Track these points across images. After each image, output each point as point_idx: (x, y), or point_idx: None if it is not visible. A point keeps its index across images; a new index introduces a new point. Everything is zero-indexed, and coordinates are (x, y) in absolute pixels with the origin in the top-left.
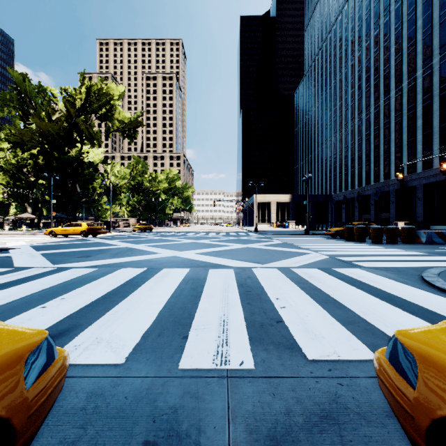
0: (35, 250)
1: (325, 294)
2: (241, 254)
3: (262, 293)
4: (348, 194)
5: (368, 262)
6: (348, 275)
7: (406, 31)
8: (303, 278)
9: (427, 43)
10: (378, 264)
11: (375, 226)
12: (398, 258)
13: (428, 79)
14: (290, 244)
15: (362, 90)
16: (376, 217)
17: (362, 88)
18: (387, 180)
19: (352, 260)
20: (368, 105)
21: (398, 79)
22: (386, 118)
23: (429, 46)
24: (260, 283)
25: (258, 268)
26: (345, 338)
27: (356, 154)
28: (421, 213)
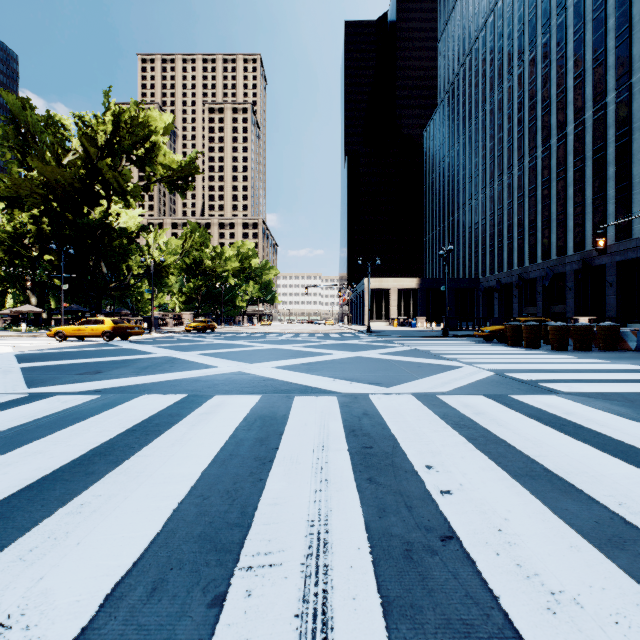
0: (18, 361)
1: (520, 454)
2: (349, 367)
3: (395, 450)
4: (504, 278)
5: (565, 383)
6: (545, 410)
7: (591, 36)
8: (465, 416)
9: (623, 52)
10: (584, 387)
11: (556, 324)
12: (612, 376)
13: (625, 105)
14: (425, 351)
15: (523, 124)
16: (545, 310)
17: (523, 121)
18: (561, 257)
19: (536, 379)
20: (534, 146)
21: (579, 106)
22: (560, 164)
23: (626, 56)
24: (388, 428)
25: (381, 395)
26: (636, 606)
27: (515, 218)
28: (613, 305)
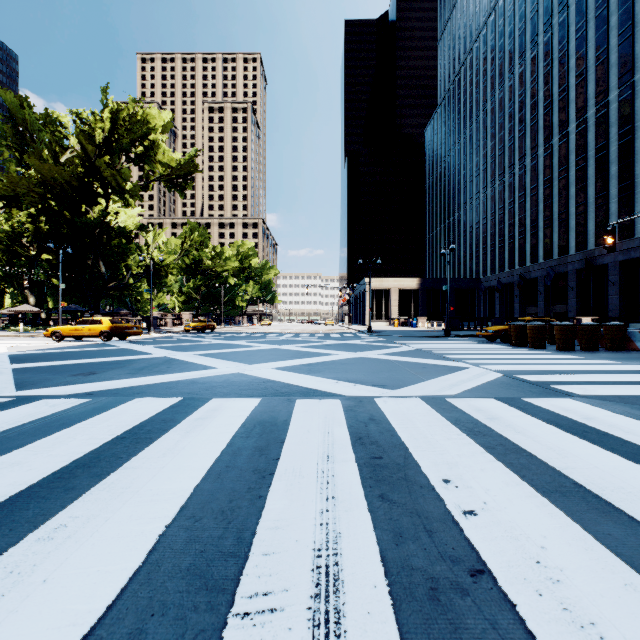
0: (11, 362)
1: (544, 466)
2: (351, 369)
3: (407, 461)
4: (505, 277)
5: (578, 385)
6: (563, 414)
7: (593, 34)
8: (478, 421)
9: (626, 50)
10: (599, 389)
11: (562, 324)
12: (626, 378)
13: (628, 103)
14: (428, 351)
15: (525, 123)
16: (547, 310)
17: (525, 120)
18: (563, 256)
19: (547, 381)
20: (535, 145)
21: (581, 105)
22: (562, 163)
23: (629, 54)
24: (397, 435)
25: (387, 398)
26: None
27: (516, 218)
28: (616, 305)
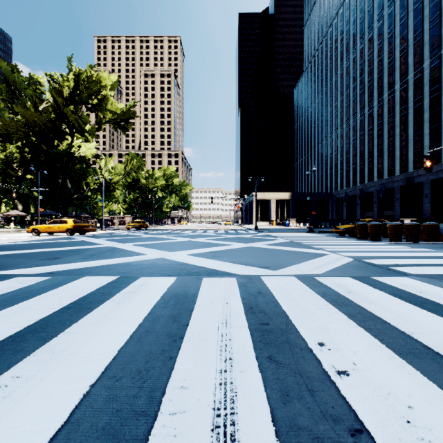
0: None
1: (397, 331)
2: (243, 255)
3: (288, 327)
4: (350, 191)
5: (410, 267)
6: (403, 289)
7: (412, 21)
8: (340, 294)
9: (435, 32)
10: (426, 270)
11: (393, 223)
12: None
13: (437, 69)
14: (298, 243)
15: (364, 84)
16: (379, 214)
17: (364, 82)
18: (391, 177)
19: (386, 264)
20: (371, 99)
21: (404, 71)
22: (390, 112)
23: (437, 35)
24: (279, 306)
25: (270, 277)
26: None
27: (358, 150)
28: (428, 210)
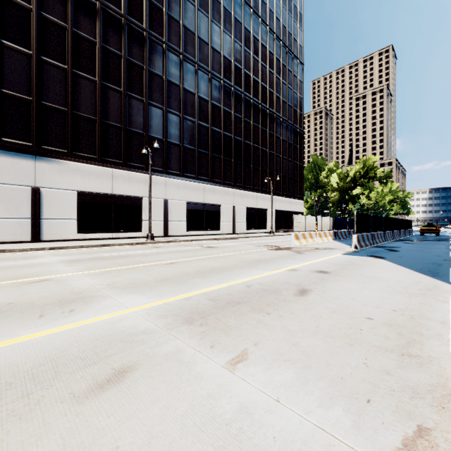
0: None
1: None
2: None
3: None
4: None
5: None
6: None
7: None
8: None
9: None
10: None
11: None
12: None
13: None
14: None
15: None
16: None
17: None
18: None
19: None
20: None
21: None
22: None
23: None
24: None
25: None
26: None
27: None
28: None
